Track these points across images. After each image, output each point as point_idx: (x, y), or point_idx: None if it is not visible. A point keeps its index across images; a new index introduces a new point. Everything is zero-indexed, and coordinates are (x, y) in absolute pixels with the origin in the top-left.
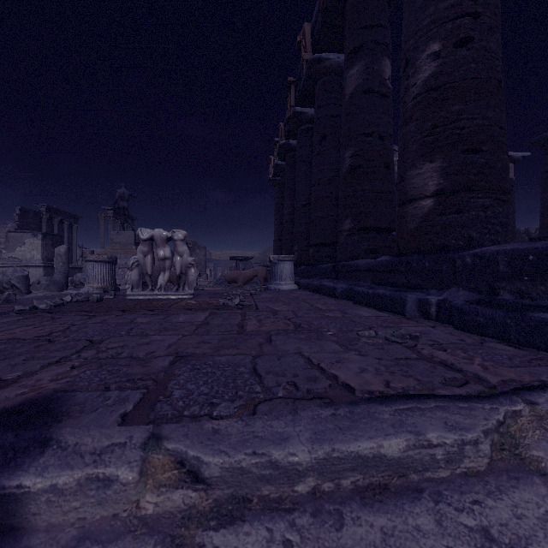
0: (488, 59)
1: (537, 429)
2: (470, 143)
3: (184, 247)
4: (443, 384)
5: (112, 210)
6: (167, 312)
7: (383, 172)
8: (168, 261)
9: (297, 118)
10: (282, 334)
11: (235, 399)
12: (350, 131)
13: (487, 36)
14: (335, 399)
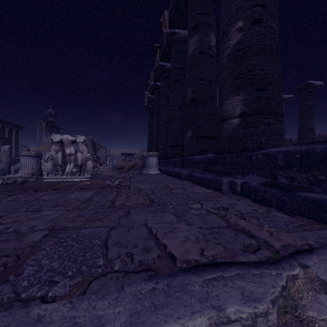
0: (271, 33)
1: (310, 290)
2: (261, 84)
3: (84, 147)
4: (242, 250)
5: (45, 123)
6: (66, 191)
7: (210, 102)
8: (72, 156)
9: (161, 69)
10: (139, 207)
11: (75, 275)
12: (191, 76)
13: (270, 19)
14: (158, 271)
